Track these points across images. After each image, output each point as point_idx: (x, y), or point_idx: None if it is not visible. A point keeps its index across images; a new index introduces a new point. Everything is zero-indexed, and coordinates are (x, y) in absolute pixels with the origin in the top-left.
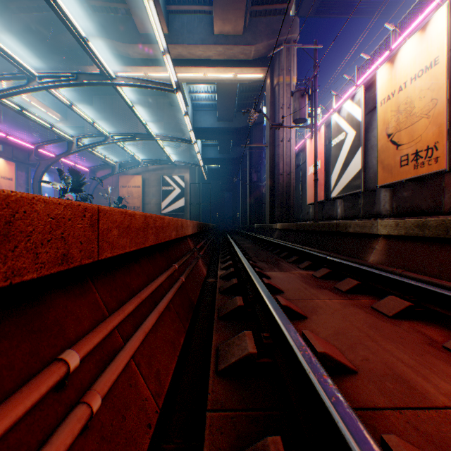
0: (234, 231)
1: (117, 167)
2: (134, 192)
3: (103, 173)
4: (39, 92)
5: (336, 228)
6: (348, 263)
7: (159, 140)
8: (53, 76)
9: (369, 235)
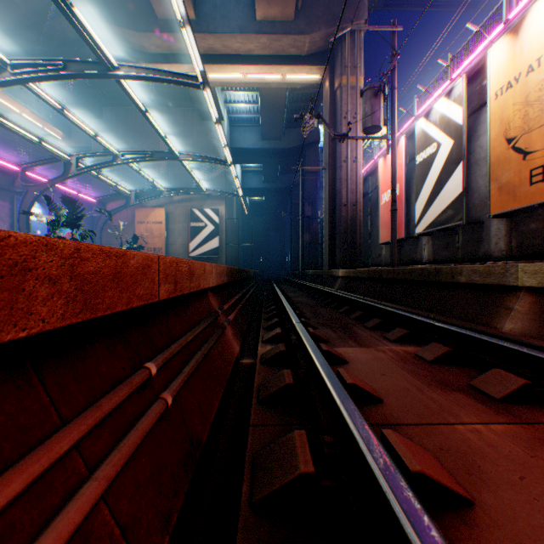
0: (282, 279)
1: (132, 197)
2: (155, 229)
3: (115, 205)
4: (33, 102)
5: (435, 276)
6: (486, 338)
7: (184, 160)
8: (31, 64)
9: (498, 286)
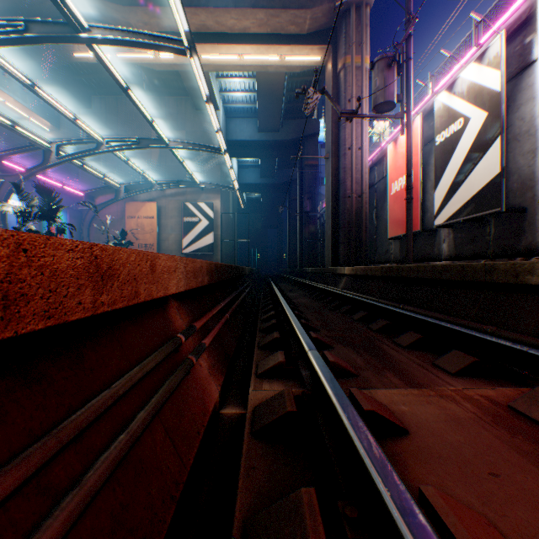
0: (280, 277)
1: (122, 190)
2: (146, 224)
3: (104, 198)
4: (17, 89)
5: (485, 275)
6: None
7: (174, 148)
8: None
9: None
